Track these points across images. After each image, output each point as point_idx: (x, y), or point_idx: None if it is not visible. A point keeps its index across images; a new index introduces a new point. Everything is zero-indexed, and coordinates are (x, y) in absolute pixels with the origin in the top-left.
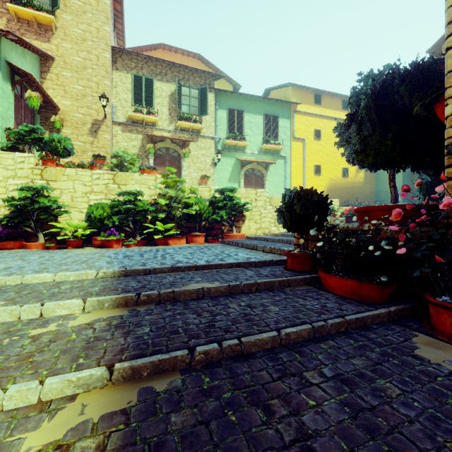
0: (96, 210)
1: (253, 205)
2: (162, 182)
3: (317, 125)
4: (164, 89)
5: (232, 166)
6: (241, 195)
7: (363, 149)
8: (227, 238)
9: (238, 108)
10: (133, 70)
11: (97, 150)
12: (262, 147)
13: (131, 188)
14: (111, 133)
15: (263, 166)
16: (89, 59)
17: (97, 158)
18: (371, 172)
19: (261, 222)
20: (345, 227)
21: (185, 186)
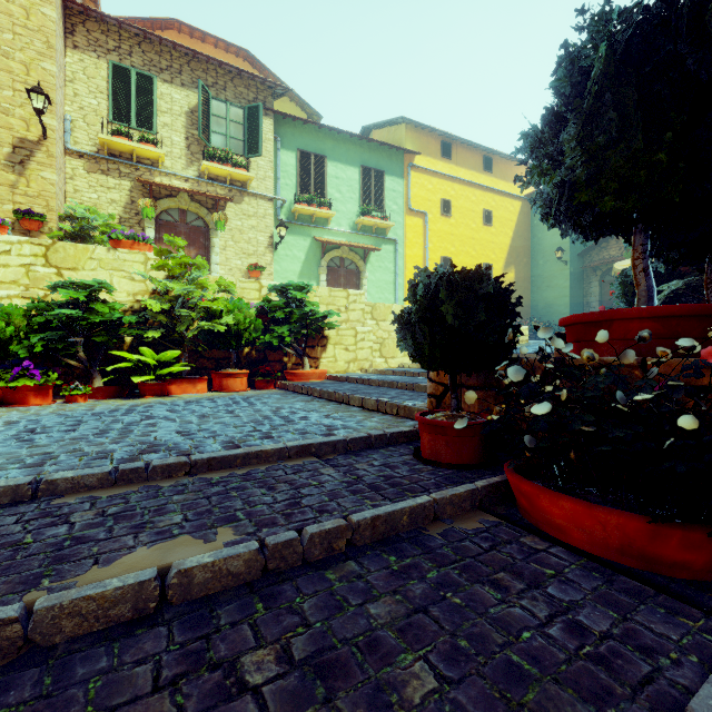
0: None
1: (341, 317)
2: (155, 266)
3: (446, 192)
4: (176, 99)
5: (305, 251)
6: (321, 299)
7: (590, 180)
8: (293, 379)
9: (316, 151)
10: (112, 54)
11: (26, 200)
12: (357, 221)
13: (89, 276)
14: (63, 171)
15: (360, 254)
16: (6, 13)
17: (23, 217)
18: (584, 245)
19: (357, 348)
20: (586, 359)
21: (209, 278)
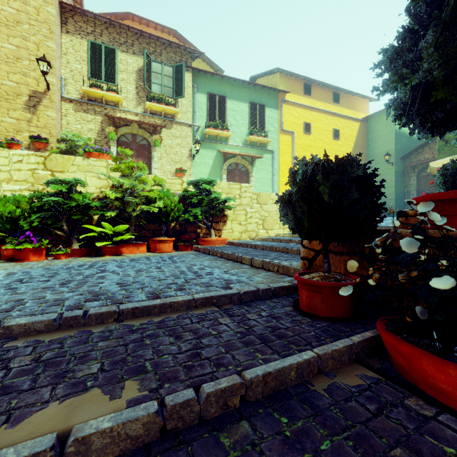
0: (5, 204)
1: (236, 202)
2: (112, 168)
3: (307, 117)
4: (129, 62)
5: (212, 159)
6: (222, 190)
7: (445, 80)
8: (204, 244)
9: (220, 93)
10: (90, 35)
11: (37, 130)
12: (247, 139)
13: (71, 176)
14: (60, 111)
15: (249, 160)
16: (25, 12)
17: (35, 140)
18: (429, 140)
19: (247, 223)
20: None
21: (149, 177)
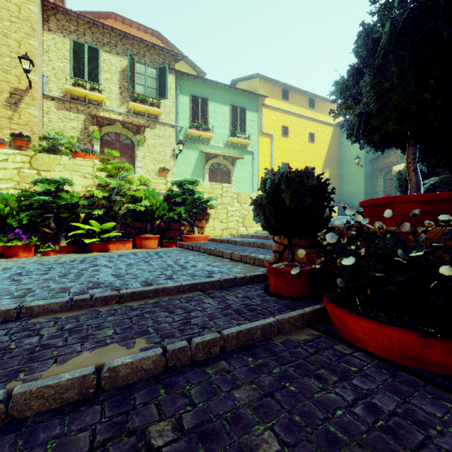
0: None
1: (218, 201)
2: (99, 168)
3: (285, 121)
4: (113, 63)
5: (195, 159)
6: (205, 189)
7: (379, 112)
8: (187, 240)
9: (202, 95)
10: (73, 34)
11: (18, 127)
12: (228, 140)
13: (58, 175)
14: (42, 109)
15: (230, 161)
16: (6, 8)
17: (17, 138)
18: (375, 154)
19: (228, 221)
20: (377, 228)
21: (134, 176)
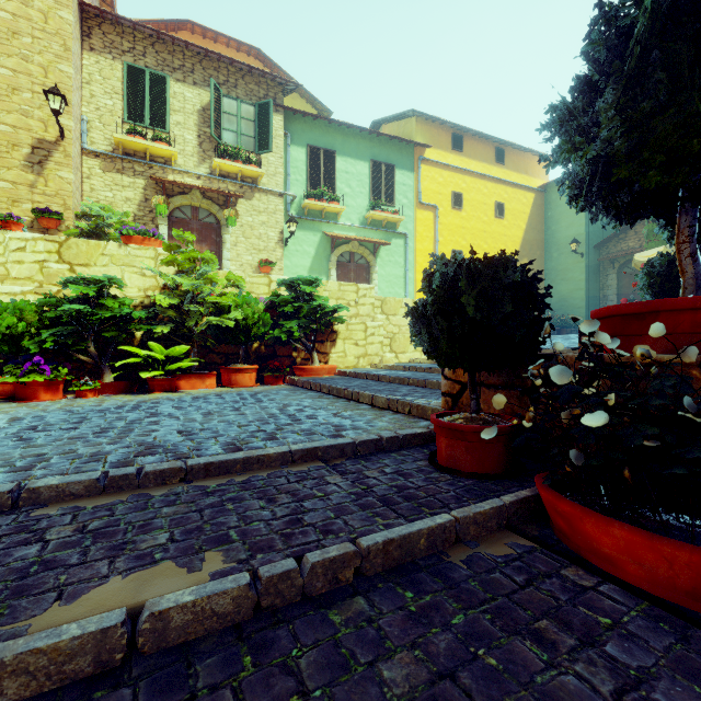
0: (1, 315)
1: (351, 312)
2: (164, 261)
3: (457, 185)
4: (188, 98)
5: (315, 246)
6: (330, 293)
7: (630, 153)
8: (302, 374)
9: (326, 146)
10: (127, 55)
11: (45, 199)
12: (367, 215)
13: (101, 272)
14: (80, 171)
15: (370, 248)
16: (25, 17)
17: (42, 215)
18: (617, 229)
19: (367, 343)
20: (639, 357)
21: (219, 273)
